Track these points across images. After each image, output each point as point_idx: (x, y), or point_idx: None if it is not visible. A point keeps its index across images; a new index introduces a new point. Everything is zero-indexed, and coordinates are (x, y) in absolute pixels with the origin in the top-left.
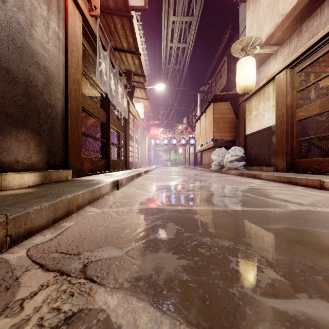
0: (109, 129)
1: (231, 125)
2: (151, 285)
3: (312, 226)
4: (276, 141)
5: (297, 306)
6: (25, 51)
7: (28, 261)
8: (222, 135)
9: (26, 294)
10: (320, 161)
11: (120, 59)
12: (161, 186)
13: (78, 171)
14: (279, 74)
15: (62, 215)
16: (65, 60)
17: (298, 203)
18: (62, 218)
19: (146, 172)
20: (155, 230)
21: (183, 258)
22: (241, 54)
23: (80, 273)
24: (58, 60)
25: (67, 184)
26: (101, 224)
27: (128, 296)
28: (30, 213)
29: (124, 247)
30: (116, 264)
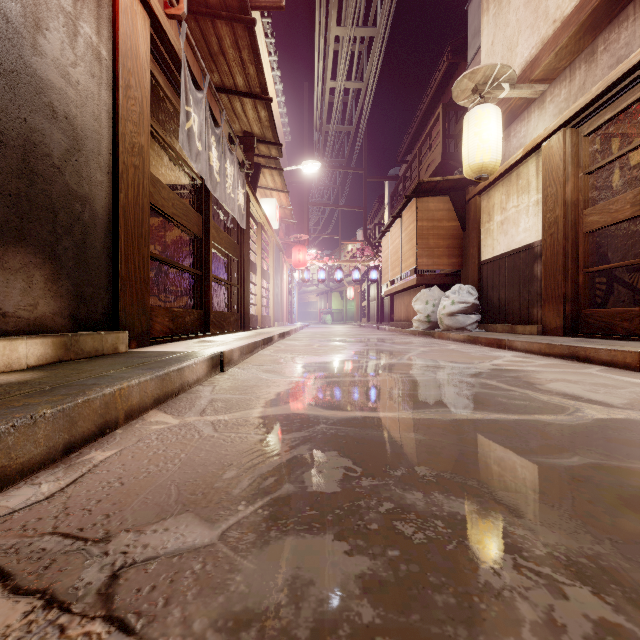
0: (207, 250)
1: (451, 242)
2: None
3: None
4: (544, 273)
5: None
6: (22, 80)
7: None
8: (433, 262)
9: None
10: (634, 314)
11: (230, 111)
12: (311, 365)
13: (142, 334)
14: (549, 140)
15: (91, 434)
16: (112, 104)
17: (604, 404)
18: (89, 441)
19: (282, 335)
20: (295, 469)
21: (360, 551)
22: (473, 101)
23: (98, 600)
24: (98, 104)
25: (112, 363)
26: (173, 455)
27: None
28: (3, 433)
29: (219, 519)
30: (194, 573)
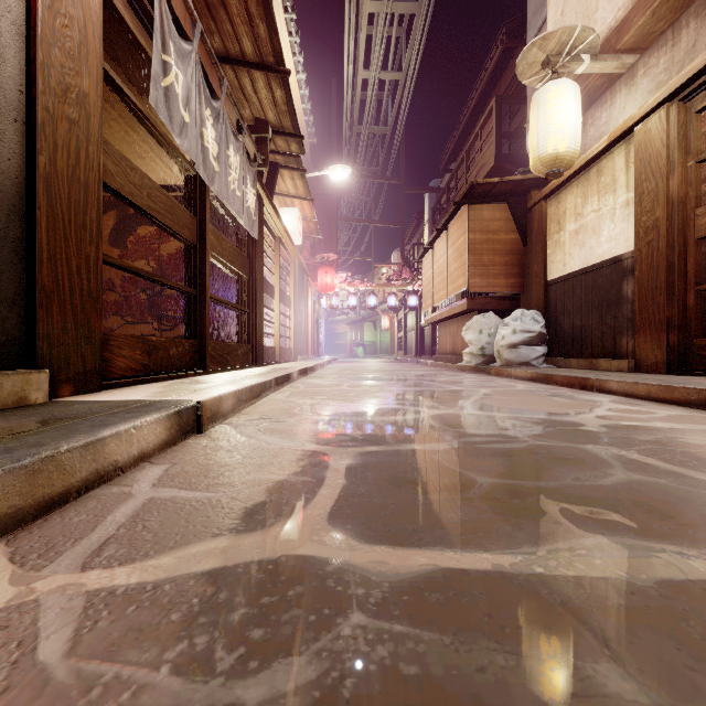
0: (204, 261)
1: (509, 258)
2: None
3: None
4: (637, 292)
5: None
6: None
7: None
8: (488, 283)
9: None
10: None
11: (237, 91)
12: (338, 419)
13: (85, 374)
14: (645, 121)
15: None
16: (25, 15)
17: None
18: None
19: (304, 372)
20: None
21: None
22: (542, 79)
23: None
24: None
25: None
26: None
27: None
28: None
29: None
30: None
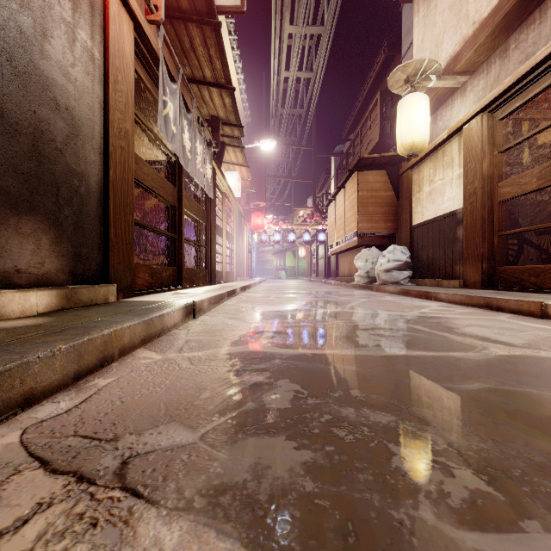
0: (181, 216)
1: (387, 209)
2: (245, 502)
3: (535, 386)
4: (465, 235)
5: (524, 547)
6: (32, 80)
7: (21, 453)
8: (372, 226)
9: (7, 523)
10: (540, 270)
11: (199, 98)
12: (268, 313)
13: (127, 287)
14: (469, 123)
15: (93, 366)
16: (103, 97)
17: (507, 343)
18: (93, 371)
19: (244, 289)
20: (256, 392)
21: (305, 447)
22: (405, 89)
23: (115, 477)
24: (92, 96)
25: (105, 310)
26: (160, 381)
27: (200, 526)
28: (31, 363)
29: (199, 426)
30: (183, 461)
